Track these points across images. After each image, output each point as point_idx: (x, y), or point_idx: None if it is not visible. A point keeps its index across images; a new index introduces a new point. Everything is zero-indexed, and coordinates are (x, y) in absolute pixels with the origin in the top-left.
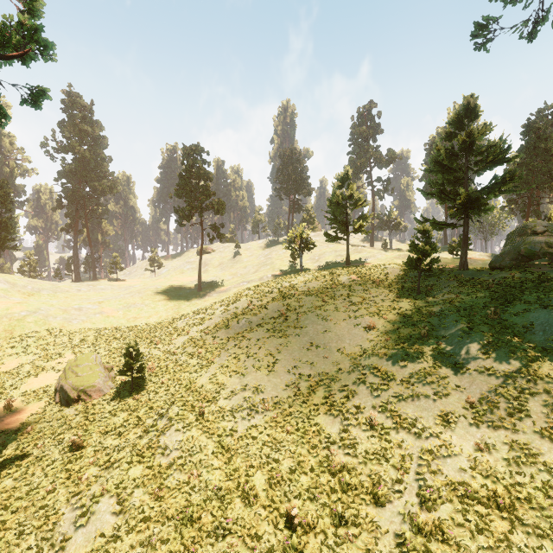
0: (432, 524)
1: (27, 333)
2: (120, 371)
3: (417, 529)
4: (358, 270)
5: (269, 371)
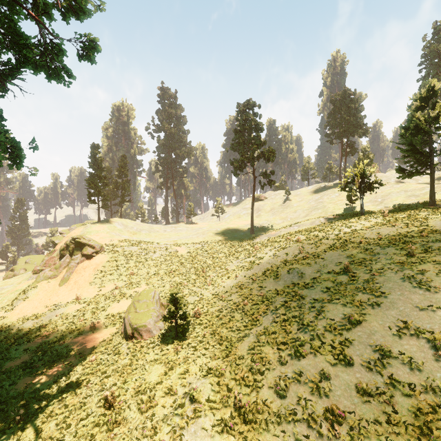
0: None
1: (122, 263)
2: (164, 317)
3: None
4: None
5: (335, 359)
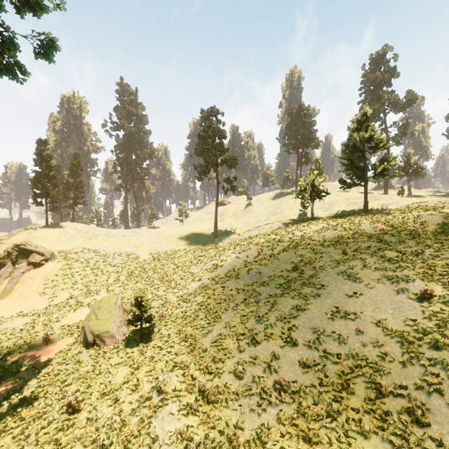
0: None
1: (77, 271)
2: (129, 321)
3: None
4: (381, 217)
5: (283, 342)
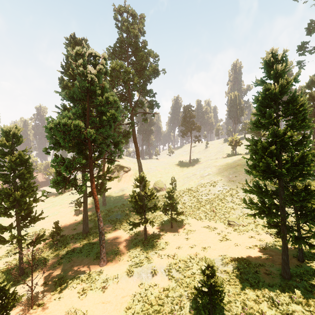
0: (245, 213)
1: None
2: (170, 184)
3: (242, 213)
4: None
5: (213, 187)
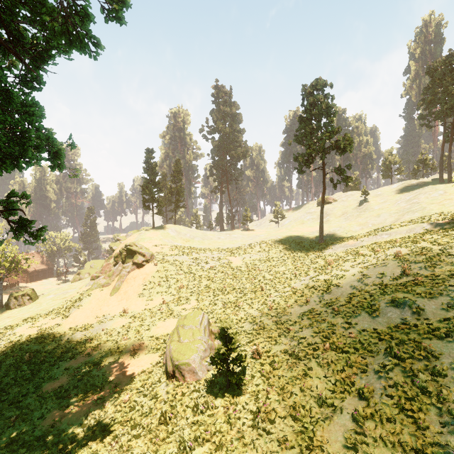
0: None
1: (171, 274)
2: (211, 360)
3: None
4: None
5: None
